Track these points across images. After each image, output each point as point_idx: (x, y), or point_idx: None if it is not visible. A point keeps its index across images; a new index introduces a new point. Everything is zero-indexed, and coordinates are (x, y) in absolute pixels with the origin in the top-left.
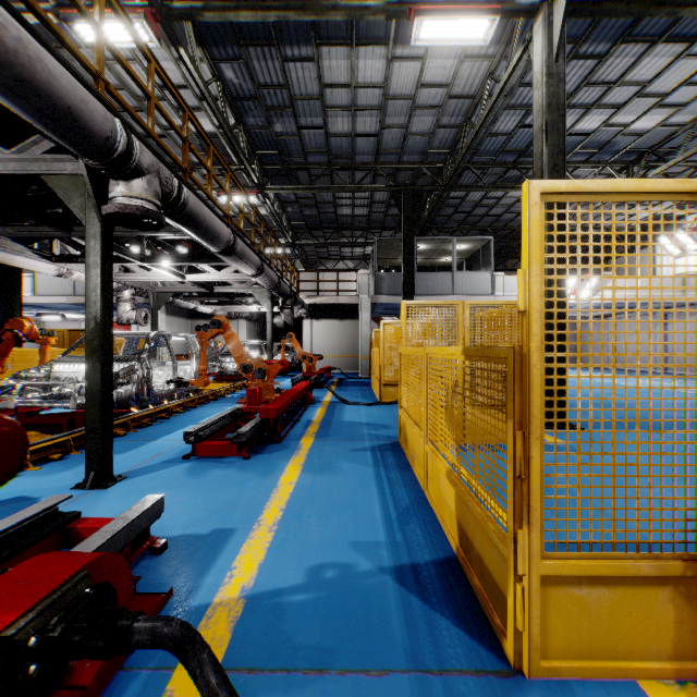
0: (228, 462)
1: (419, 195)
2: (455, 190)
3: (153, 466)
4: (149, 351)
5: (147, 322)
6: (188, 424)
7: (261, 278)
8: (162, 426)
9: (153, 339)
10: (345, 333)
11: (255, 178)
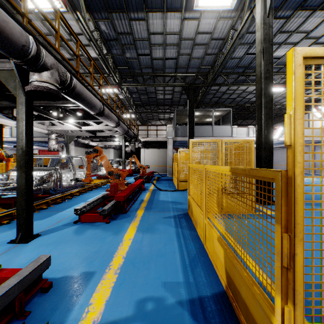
0: (97, 225)
1: (196, 88)
2: (214, 85)
3: (56, 228)
4: (63, 164)
5: (63, 150)
6: (80, 202)
7: (119, 128)
8: (67, 203)
9: (65, 158)
10: (161, 155)
11: (116, 80)
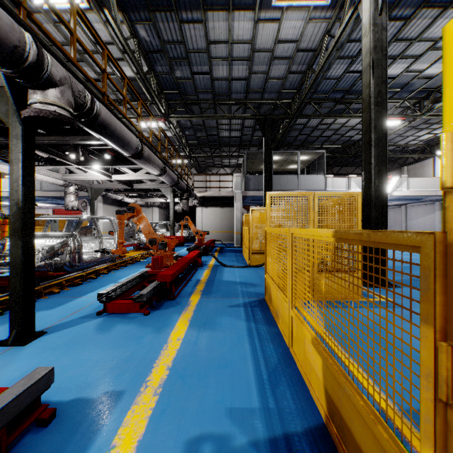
0: (131, 317)
1: (276, 121)
2: (300, 117)
3: (71, 321)
4: (86, 229)
5: (86, 209)
6: (109, 283)
7: (164, 177)
8: (89, 285)
9: (88, 220)
10: (225, 216)
11: (162, 109)
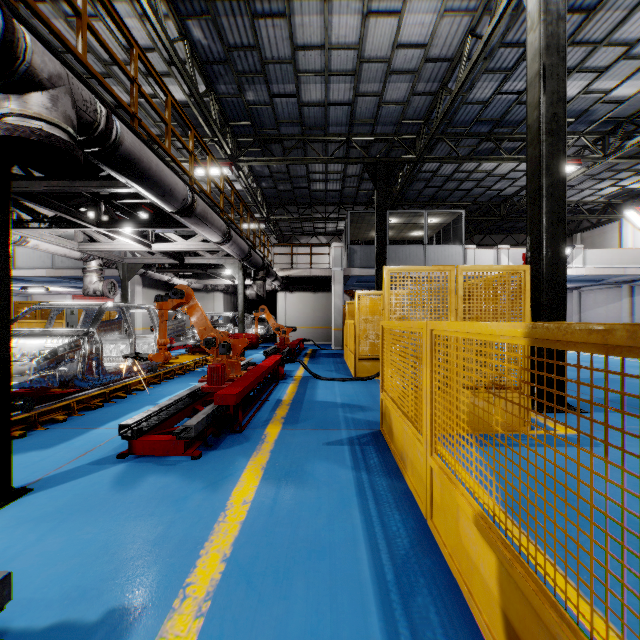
0: (172, 463)
1: (393, 167)
2: (429, 161)
3: (75, 470)
4: (113, 323)
5: (115, 294)
6: (144, 405)
7: (229, 246)
8: (114, 408)
9: (117, 311)
10: (318, 306)
11: (227, 148)
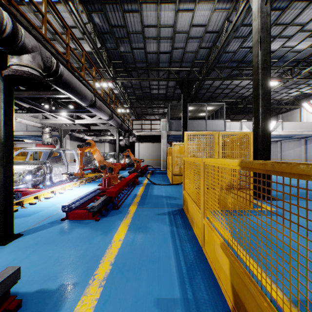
0: (86, 223)
1: (190, 82)
2: (208, 80)
3: (42, 226)
4: (57, 158)
5: (57, 144)
6: (72, 196)
7: (112, 121)
8: (58, 198)
9: (58, 152)
10: (155, 149)
11: (111, 74)
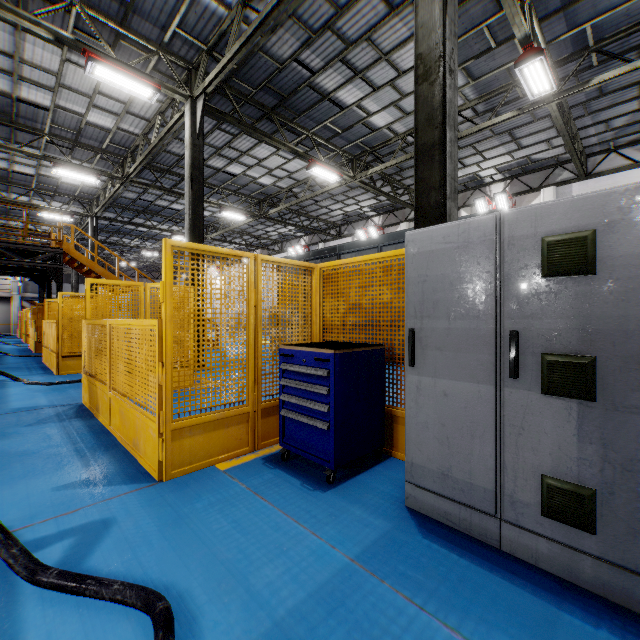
0: None
1: None
2: None
3: None
4: None
5: None
6: None
7: None
8: None
9: None
10: (2, 311)
11: None
